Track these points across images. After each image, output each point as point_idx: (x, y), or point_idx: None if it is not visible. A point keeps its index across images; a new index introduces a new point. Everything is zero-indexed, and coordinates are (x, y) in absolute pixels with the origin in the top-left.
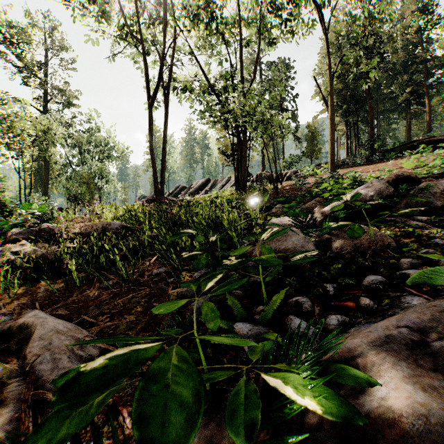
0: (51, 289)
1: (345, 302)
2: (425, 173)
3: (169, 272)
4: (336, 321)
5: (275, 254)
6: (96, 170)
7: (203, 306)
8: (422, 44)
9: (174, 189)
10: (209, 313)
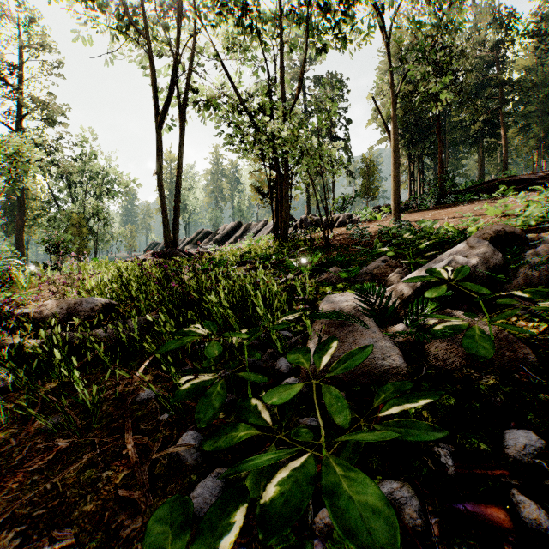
0: None
1: (487, 505)
2: (520, 224)
3: (165, 397)
4: None
5: None
6: (90, 209)
7: None
8: (498, 63)
9: (195, 235)
10: None
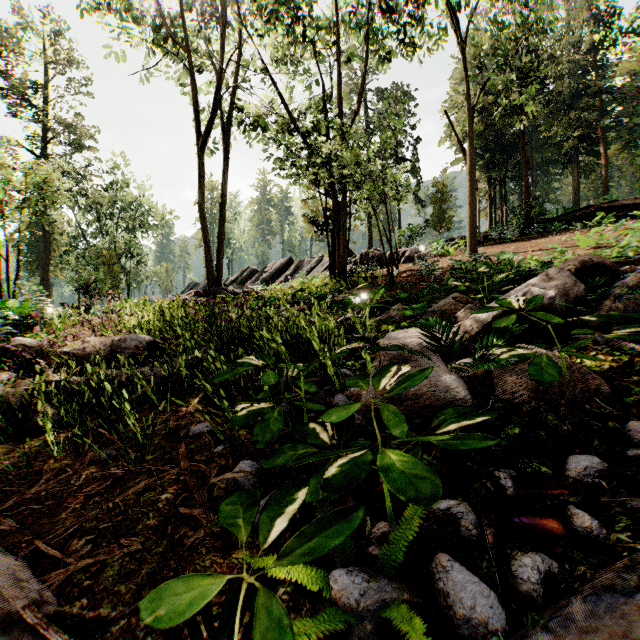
0: (7, 465)
1: (542, 518)
2: (615, 255)
3: (217, 432)
4: (536, 574)
5: (399, 402)
6: (122, 245)
7: (258, 611)
8: (596, 68)
9: (240, 274)
10: (270, 639)
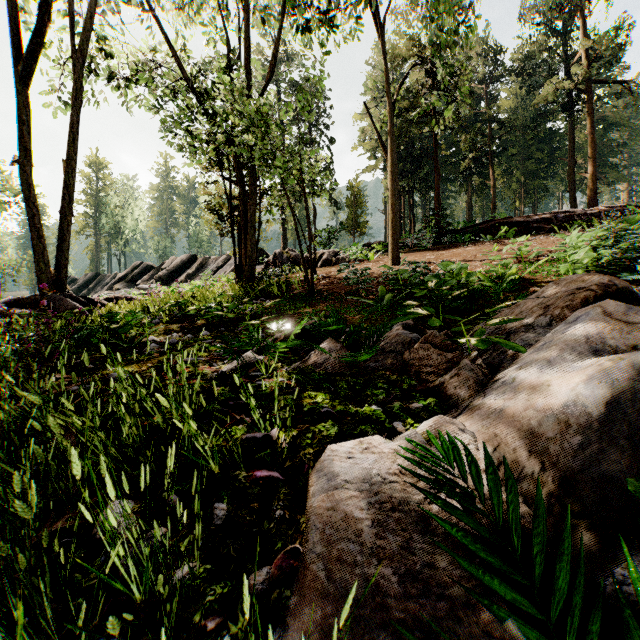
0: None
1: None
2: (566, 272)
3: None
4: None
5: None
6: None
7: None
8: (487, 98)
9: (130, 270)
10: None
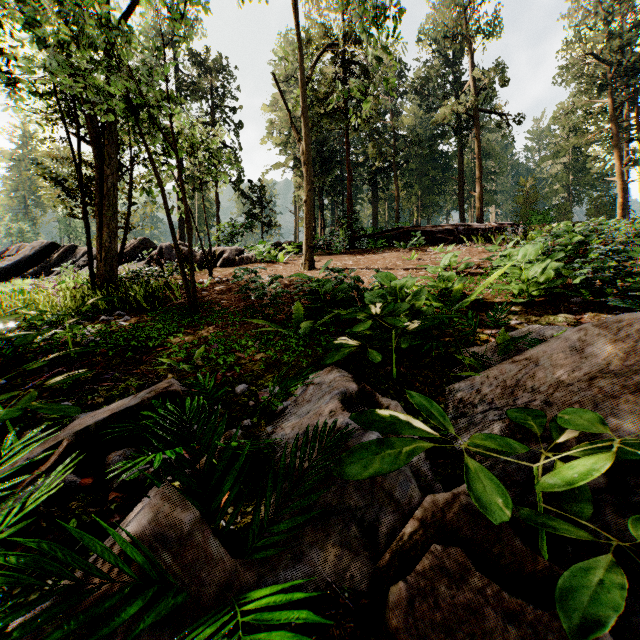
0: None
1: None
2: (520, 292)
3: None
4: None
5: None
6: None
7: None
8: (392, 111)
9: None
10: None
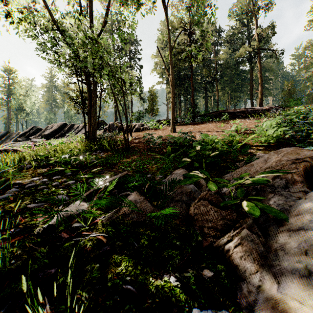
0: None
1: None
2: (264, 141)
3: None
4: None
5: None
6: None
7: None
8: (214, 52)
9: (27, 130)
10: None
